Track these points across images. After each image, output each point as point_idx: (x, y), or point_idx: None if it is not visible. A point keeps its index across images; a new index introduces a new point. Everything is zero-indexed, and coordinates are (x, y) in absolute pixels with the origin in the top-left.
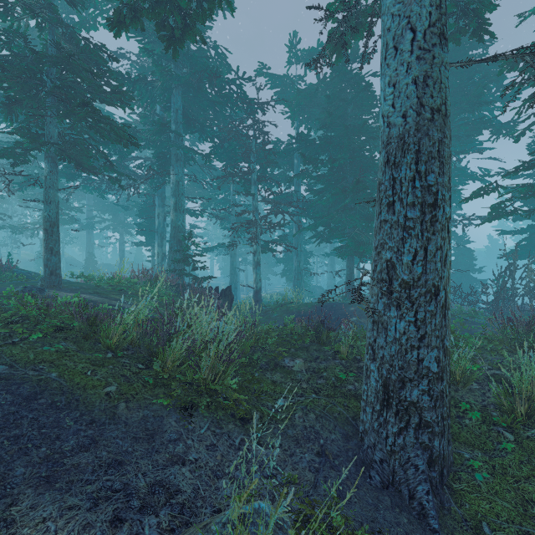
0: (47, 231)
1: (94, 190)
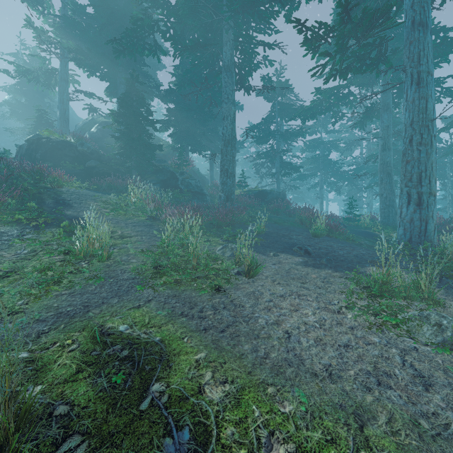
0: None
1: (330, 186)
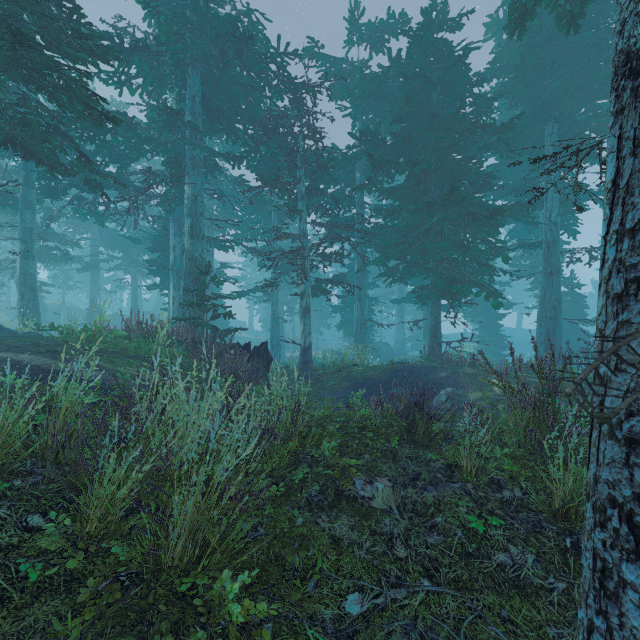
0: None
1: (90, 214)
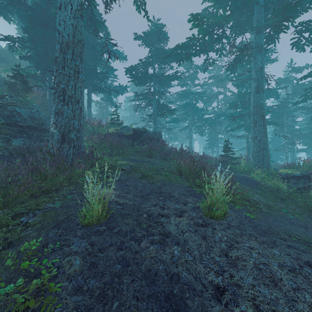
0: (248, 149)
1: (197, 129)
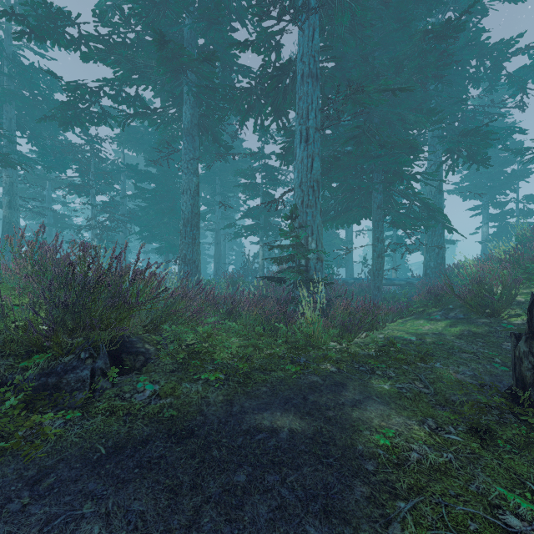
0: None
1: None
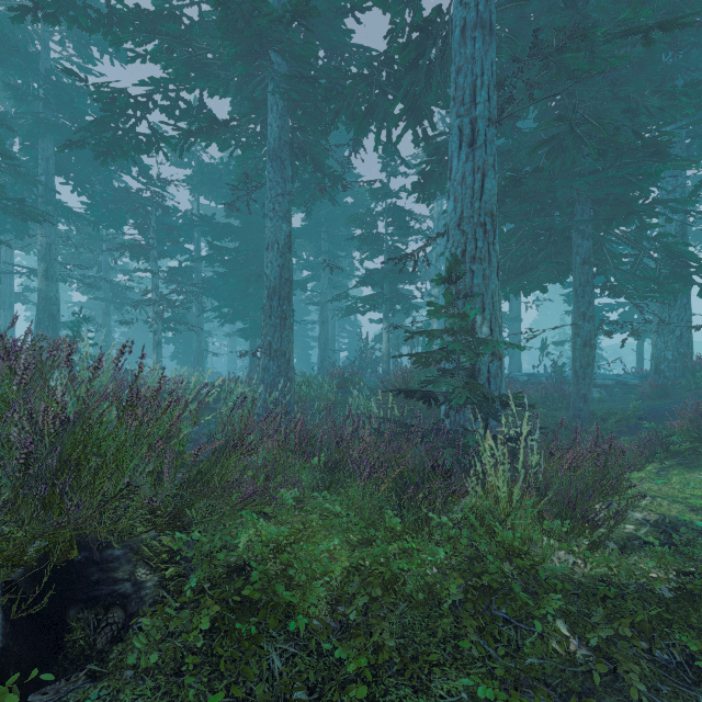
0: None
1: None
